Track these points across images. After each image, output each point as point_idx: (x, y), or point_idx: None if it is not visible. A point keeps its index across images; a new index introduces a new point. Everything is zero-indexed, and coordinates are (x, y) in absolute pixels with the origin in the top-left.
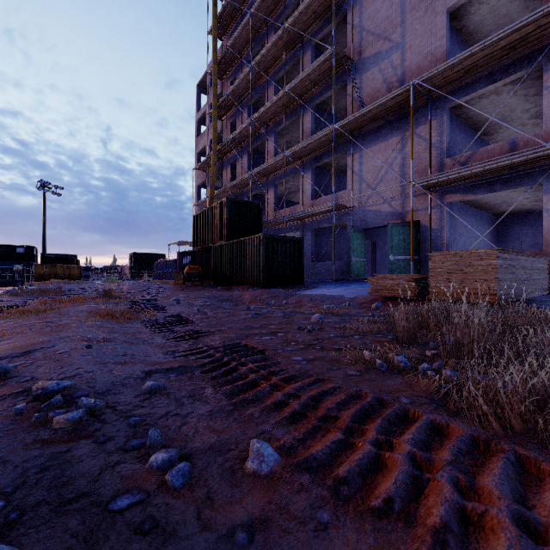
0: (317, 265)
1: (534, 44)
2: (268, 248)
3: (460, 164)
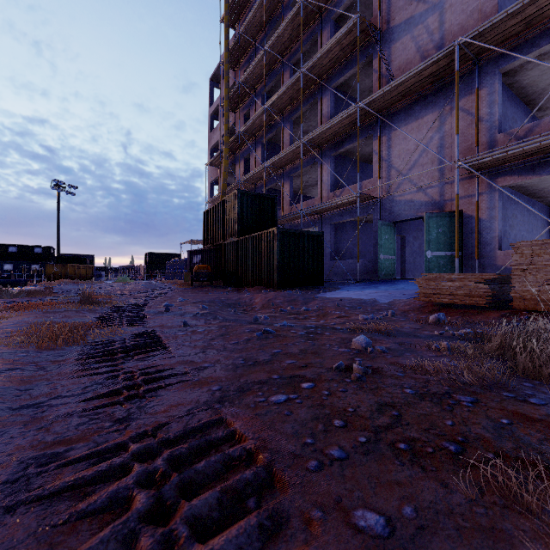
0: (338, 263)
1: None
2: (283, 244)
3: (517, 139)
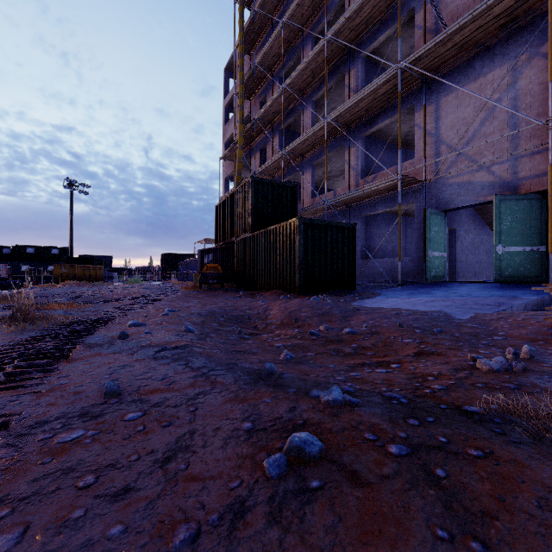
0: (369, 263)
1: None
2: (306, 238)
3: None
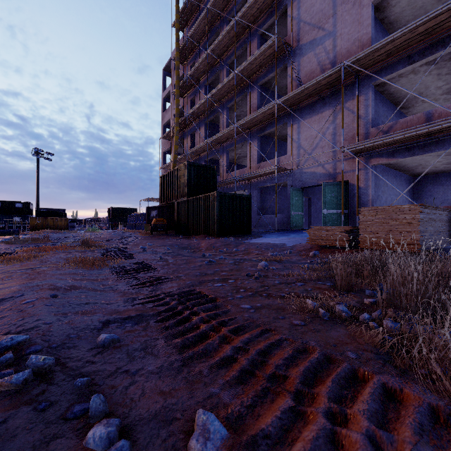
0: (262, 217)
1: (447, 30)
2: (221, 204)
3: (383, 133)
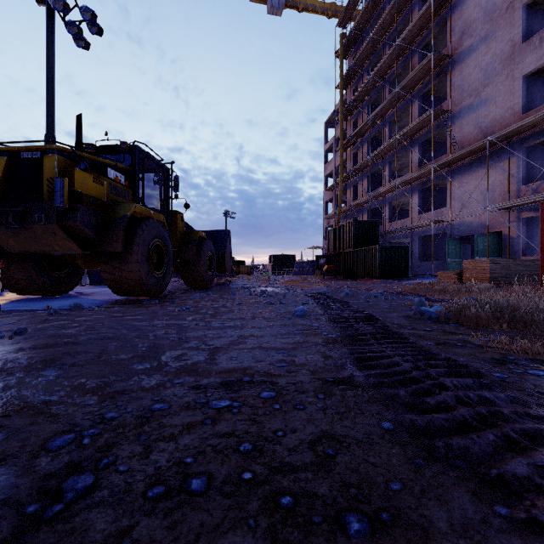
0: (423, 264)
1: None
2: (382, 254)
3: (532, 190)
